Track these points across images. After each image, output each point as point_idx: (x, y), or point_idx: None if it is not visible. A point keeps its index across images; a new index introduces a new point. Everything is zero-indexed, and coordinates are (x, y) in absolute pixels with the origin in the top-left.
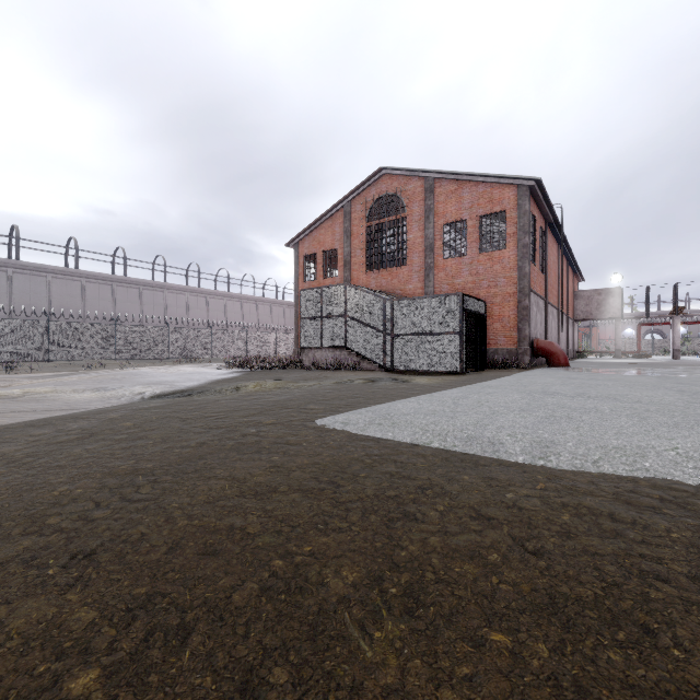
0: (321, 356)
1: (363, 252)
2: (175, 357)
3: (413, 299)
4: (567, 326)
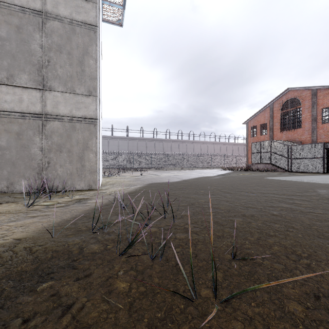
0: (260, 166)
1: (279, 123)
2: (199, 166)
3: (301, 145)
4: None
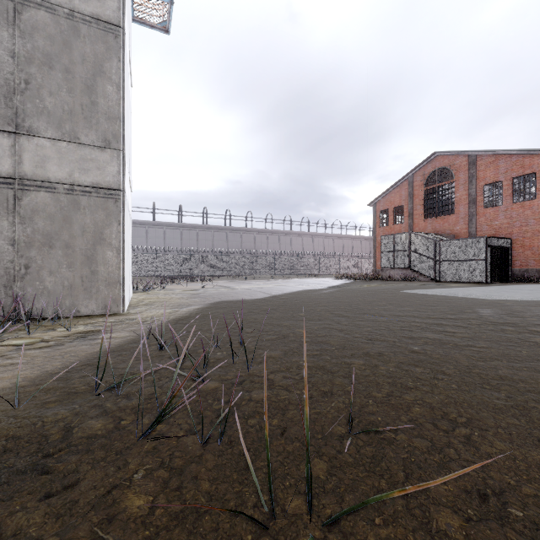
0: (393, 273)
1: (422, 206)
2: (301, 274)
3: (454, 240)
4: None
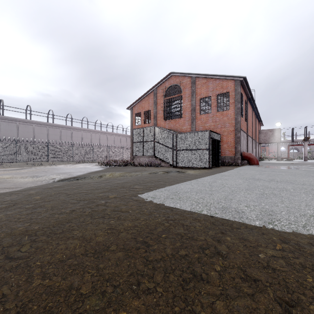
0: (142, 160)
1: (162, 111)
2: (76, 160)
3: (186, 133)
4: (256, 146)
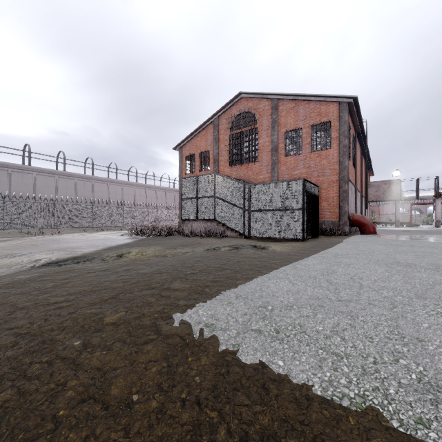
0: (196, 226)
1: (227, 152)
2: (97, 226)
3: (266, 183)
4: (365, 205)
